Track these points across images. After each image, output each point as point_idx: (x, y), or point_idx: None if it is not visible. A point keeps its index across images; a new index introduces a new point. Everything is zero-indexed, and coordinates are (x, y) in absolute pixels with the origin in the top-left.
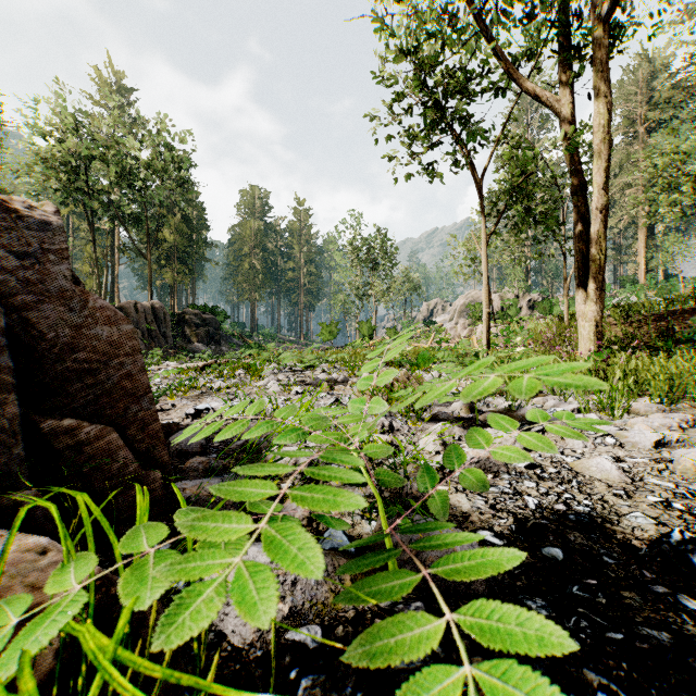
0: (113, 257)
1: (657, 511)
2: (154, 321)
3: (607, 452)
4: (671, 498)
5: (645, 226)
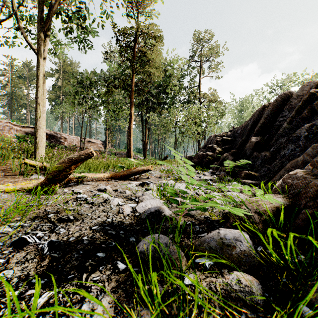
0: None
1: None
2: None
3: None
4: None
5: None
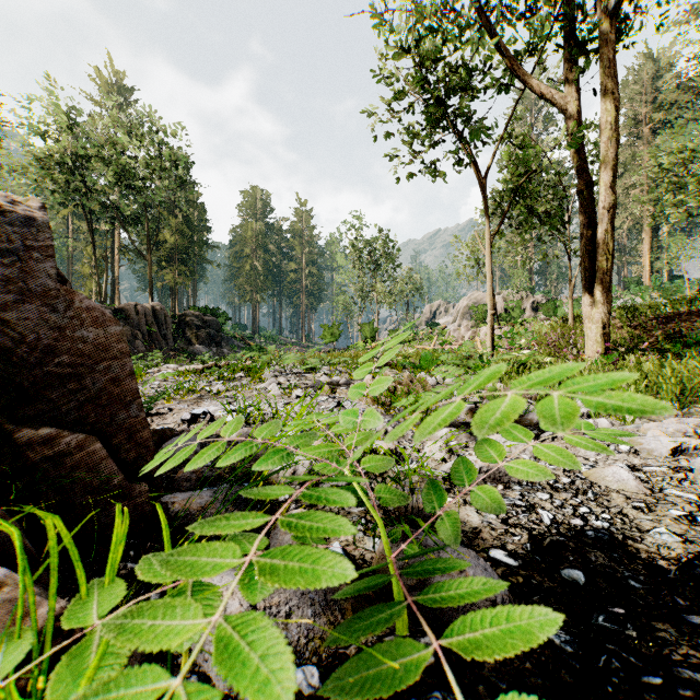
0: (114, 258)
1: (681, 527)
2: (155, 323)
3: (621, 460)
4: (695, 512)
5: (650, 227)
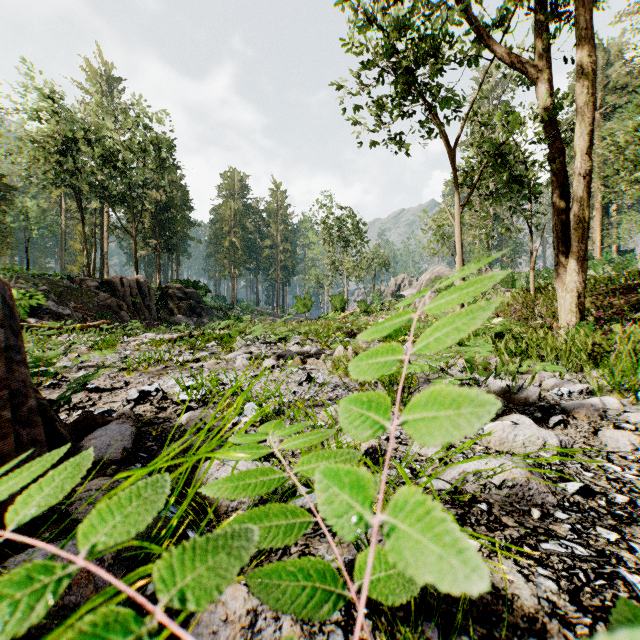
0: (103, 235)
1: None
2: (139, 294)
3: None
4: None
5: (600, 206)
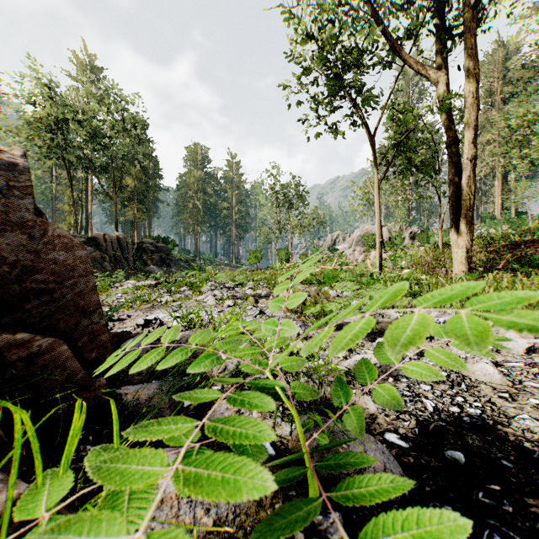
0: (87, 199)
1: None
2: (119, 248)
3: (486, 357)
4: None
5: (501, 175)
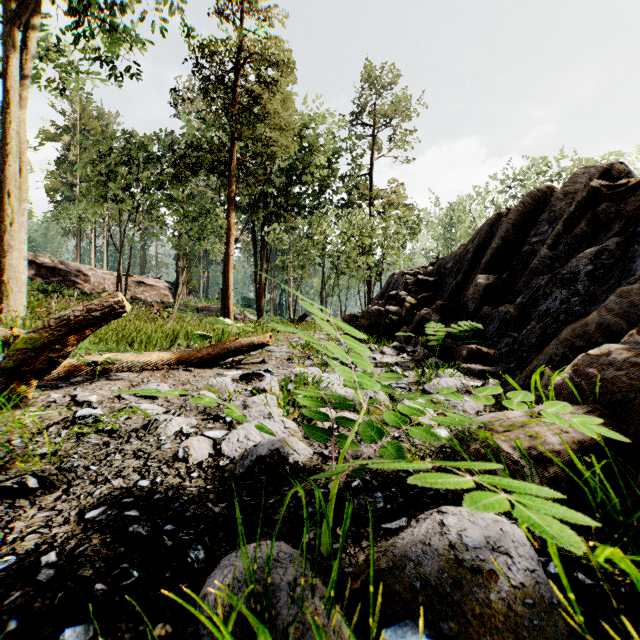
0: None
1: None
2: None
3: None
4: None
5: None
